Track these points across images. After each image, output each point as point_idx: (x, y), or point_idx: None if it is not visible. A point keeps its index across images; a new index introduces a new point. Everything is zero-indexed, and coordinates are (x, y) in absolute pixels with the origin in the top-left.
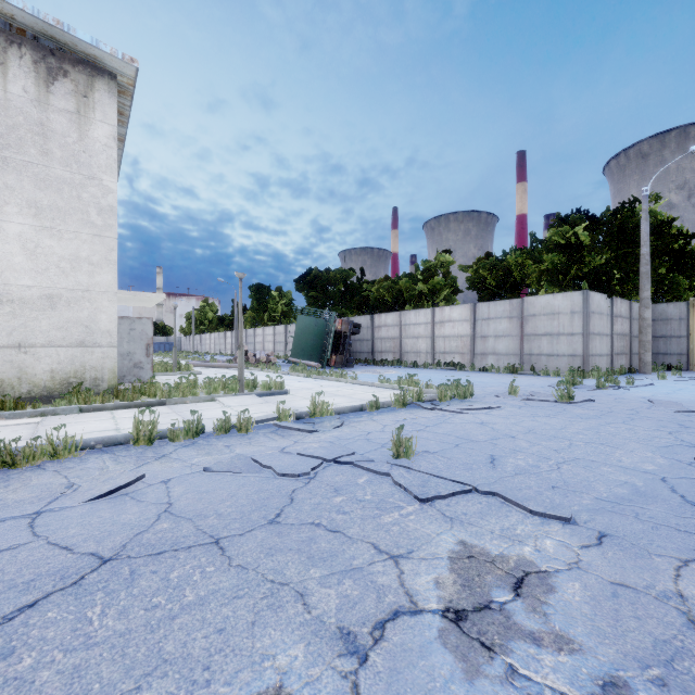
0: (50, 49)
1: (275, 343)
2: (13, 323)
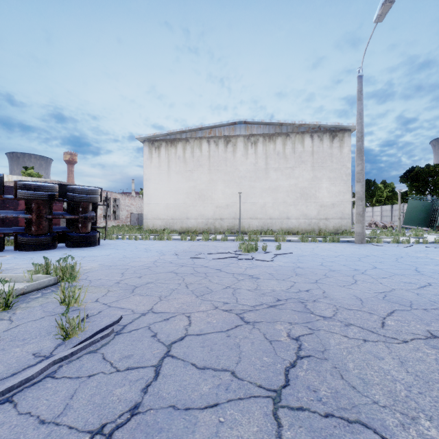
0: (333, 130)
1: (382, 217)
2: (324, 212)
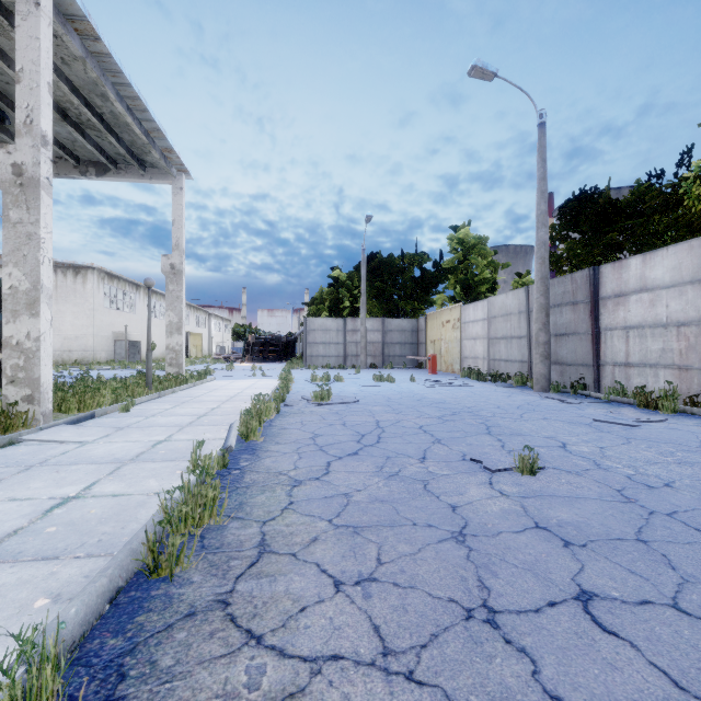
0: (77, 267)
1: None
2: (69, 345)
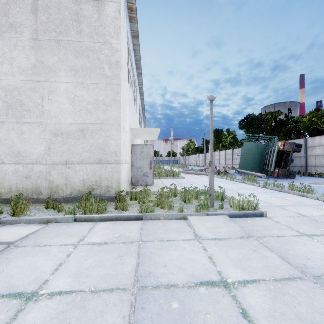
0: None
1: (225, 160)
2: (63, 148)
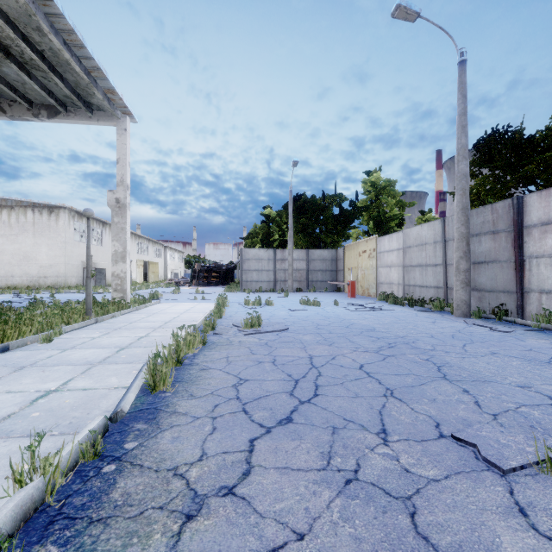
0: (51, 207)
1: None
2: (44, 271)
